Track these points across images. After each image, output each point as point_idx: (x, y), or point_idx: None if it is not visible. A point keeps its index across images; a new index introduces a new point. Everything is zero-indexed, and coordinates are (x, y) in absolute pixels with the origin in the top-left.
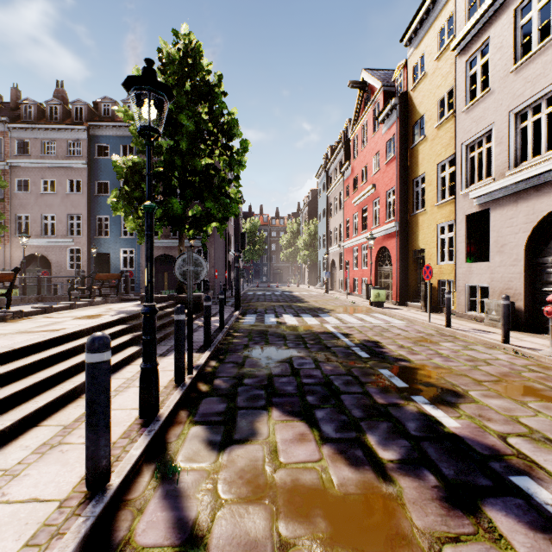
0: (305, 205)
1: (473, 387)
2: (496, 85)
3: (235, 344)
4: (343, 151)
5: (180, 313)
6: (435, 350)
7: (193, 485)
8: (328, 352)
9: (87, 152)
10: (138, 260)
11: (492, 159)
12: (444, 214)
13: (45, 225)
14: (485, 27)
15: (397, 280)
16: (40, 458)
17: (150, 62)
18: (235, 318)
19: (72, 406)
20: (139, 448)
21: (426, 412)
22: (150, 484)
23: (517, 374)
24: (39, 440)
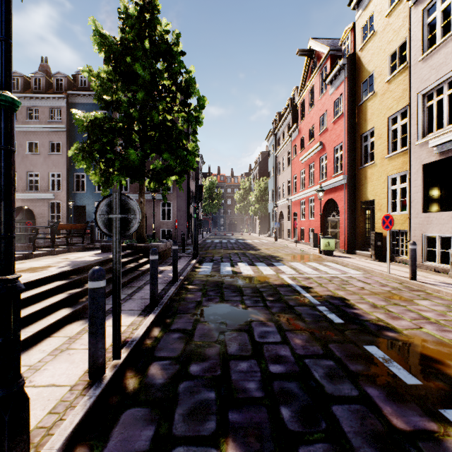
0: (256, 165)
1: None
2: None
3: (186, 301)
4: (291, 115)
5: (96, 279)
6: (416, 312)
7: None
8: (292, 314)
9: (66, 117)
10: None
11: None
12: (396, 165)
13: (32, 182)
14: None
15: (345, 230)
16: None
17: None
18: (191, 267)
19: None
20: None
21: None
22: None
23: None
24: None
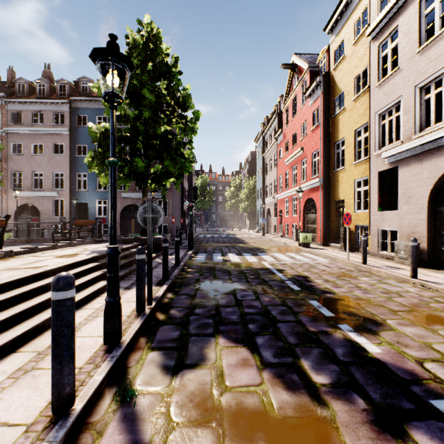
0: (246, 165)
1: (390, 316)
2: (404, 64)
3: (188, 278)
4: (277, 120)
5: (141, 253)
6: (355, 284)
7: (148, 408)
8: (265, 285)
9: (69, 121)
10: None
11: (401, 126)
12: (360, 171)
13: (35, 181)
14: (394, 16)
15: (321, 225)
16: (14, 383)
17: (113, 37)
18: (188, 257)
19: (47, 334)
20: (102, 373)
21: (351, 339)
22: (110, 407)
23: (426, 305)
24: (15, 365)
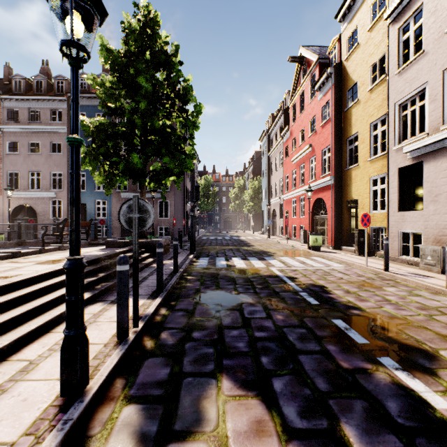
0: (250, 165)
1: (441, 345)
2: (430, 47)
3: (187, 288)
4: (283, 117)
5: (123, 264)
6: (381, 296)
7: None
8: (277, 298)
9: (67, 119)
10: (110, 210)
11: (426, 116)
12: (377, 168)
13: (33, 181)
14: None
15: (332, 227)
16: None
17: None
18: (189, 261)
19: None
20: None
21: (403, 383)
22: None
23: None
24: None
